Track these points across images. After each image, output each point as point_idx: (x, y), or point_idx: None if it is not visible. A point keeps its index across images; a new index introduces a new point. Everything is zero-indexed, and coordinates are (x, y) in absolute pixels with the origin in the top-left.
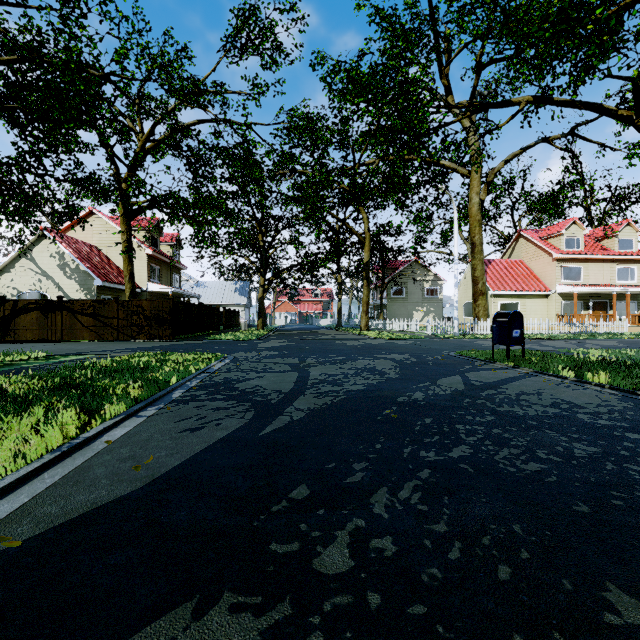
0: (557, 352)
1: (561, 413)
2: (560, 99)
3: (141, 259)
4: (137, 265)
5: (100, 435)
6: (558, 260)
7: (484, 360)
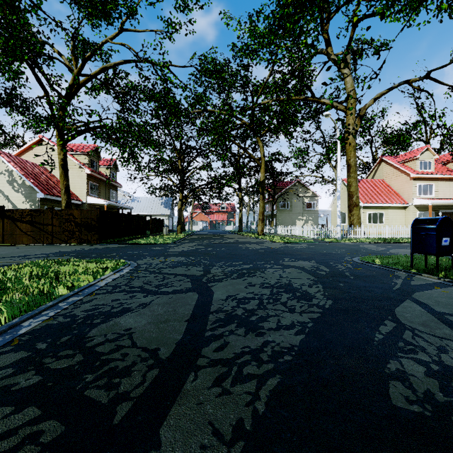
0: None
1: None
2: None
3: (82, 177)
4: (78, 182)
5: None
6: (414, 179)
7: (403, 270)
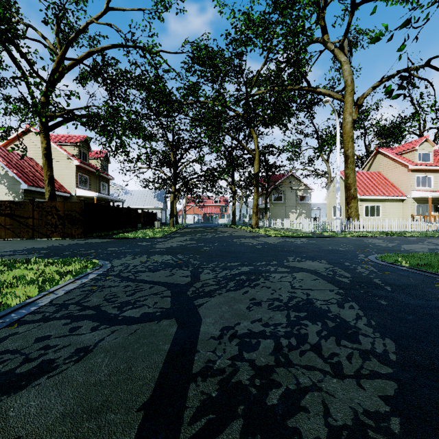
0: None
1: None
2: None
3: (70, 169)
4: (67, 174)
5: None
6: (413, 171)
7: None
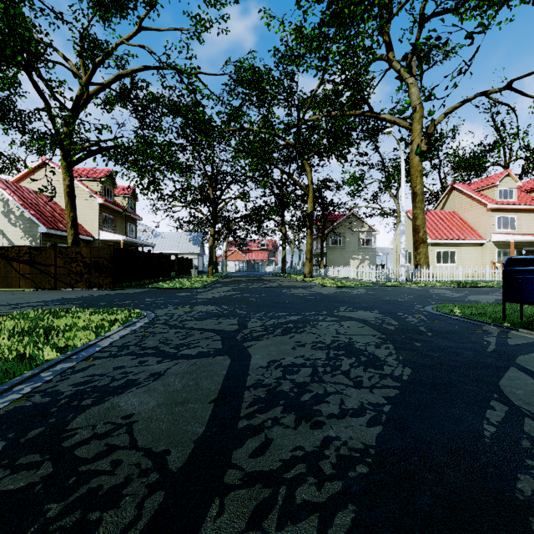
0: None
1: None
2: None
3: (93, 208)
4: (89, 214)
5: None
6: (493, 210)
7: (493, 323)
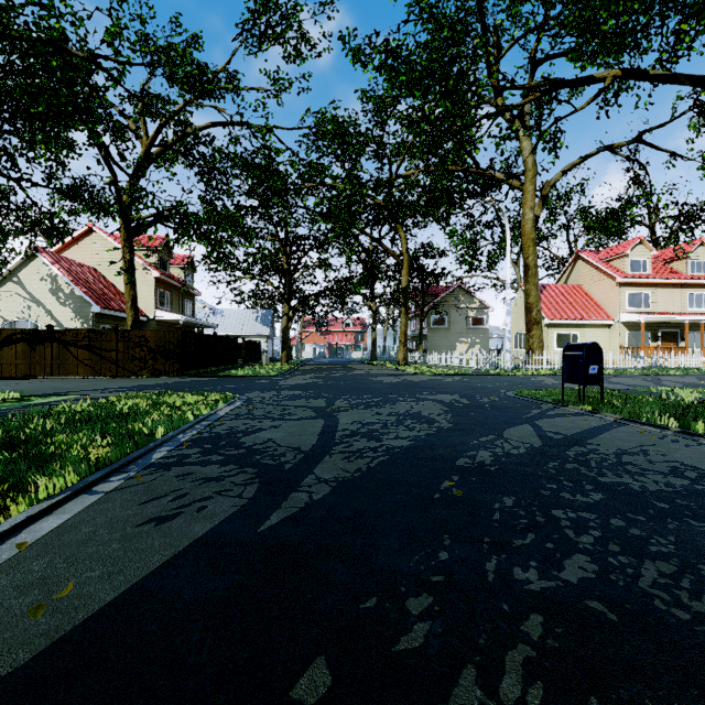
0: (635, 391)
1: (693, 487)
2: (657, 72)
3: (148, 283)
4: (143, 290)
5: (17, 530)
6: (622, 285)
7: (552, 402)
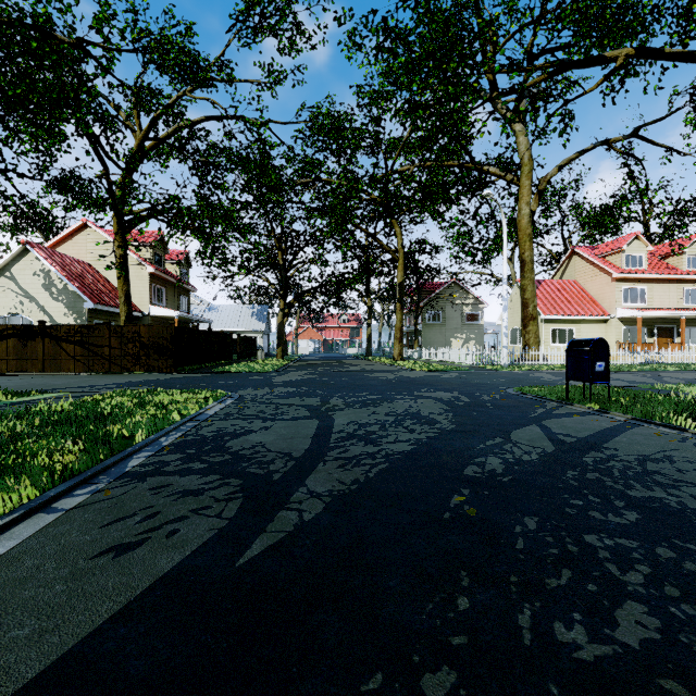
0: (639, 389)
1: None
2: (674, 50)
3: (142, 279)
4: (138, 285)
5: None
6: (618, 280)
7: (556, 400)
